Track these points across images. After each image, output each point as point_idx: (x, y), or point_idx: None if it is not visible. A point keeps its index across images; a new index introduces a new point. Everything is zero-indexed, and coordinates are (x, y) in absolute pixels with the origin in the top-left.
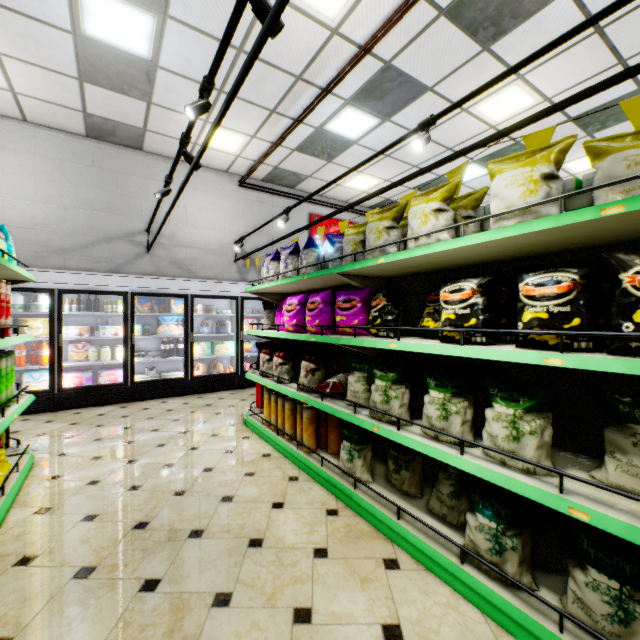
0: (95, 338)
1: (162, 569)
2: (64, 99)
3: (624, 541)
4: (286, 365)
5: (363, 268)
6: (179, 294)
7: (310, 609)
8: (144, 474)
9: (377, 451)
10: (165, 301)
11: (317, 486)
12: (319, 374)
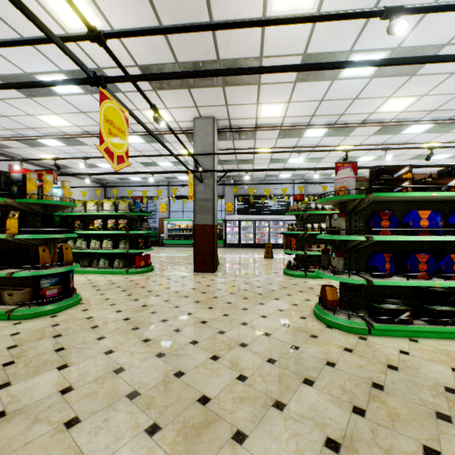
0: None
1: None
2: None
3: (120, 255)
4: None
5: (74, 214)
6: None
7: None
8: None
9: None
10: None
11: None
12: None
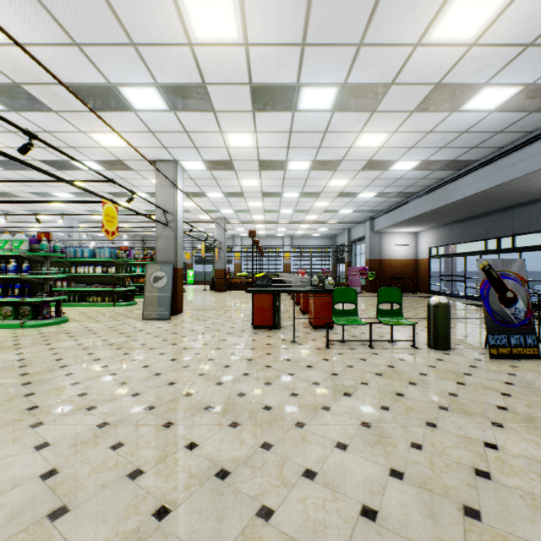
0: None
1: None
2: None
3: None
4: None
5: None
6: None
7: None
8: None
9: None
10: None
11: None
12: None
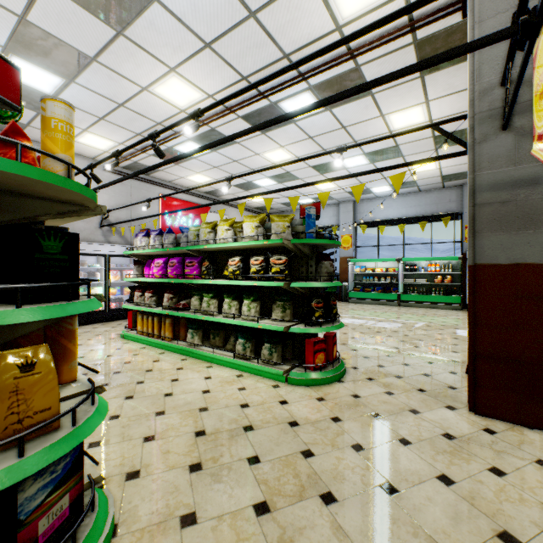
0: None
1: (107, 381)
2: None
3: (273, 334)
4: (154, 297)
5: (198, 248)
6: None
7: (178, 379)
8: None
9: (206, 336)
10: None
11: (175, 354)
12: (175, 300)
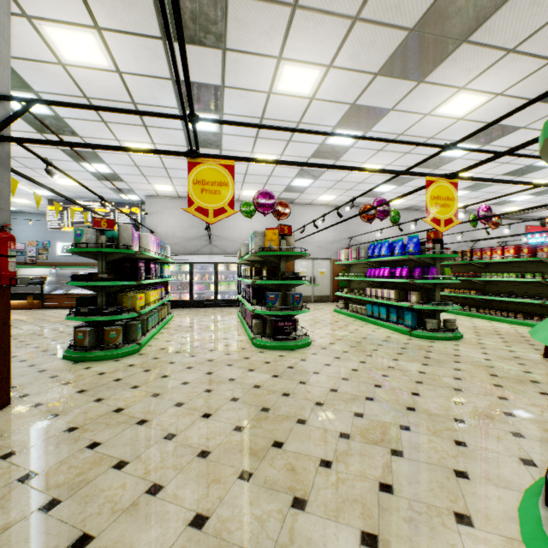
0: None
1: None
2: (469, 207)
3: None
4: None
5: None
6: None
7: None
8: None
9: None
10: None
11: None
12: None
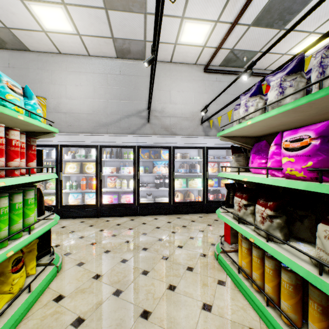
0: (118, 174)
1: None
2: (101, 31)
3: None
4: (277, 218)
5: None
6: (165, 146)
7: None
8: (120, 324)
9: None
10: (157, 151)
11: None
12: None
